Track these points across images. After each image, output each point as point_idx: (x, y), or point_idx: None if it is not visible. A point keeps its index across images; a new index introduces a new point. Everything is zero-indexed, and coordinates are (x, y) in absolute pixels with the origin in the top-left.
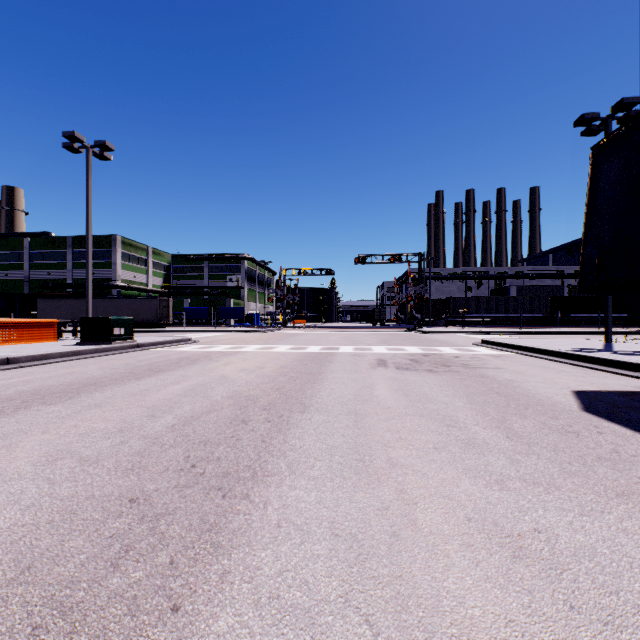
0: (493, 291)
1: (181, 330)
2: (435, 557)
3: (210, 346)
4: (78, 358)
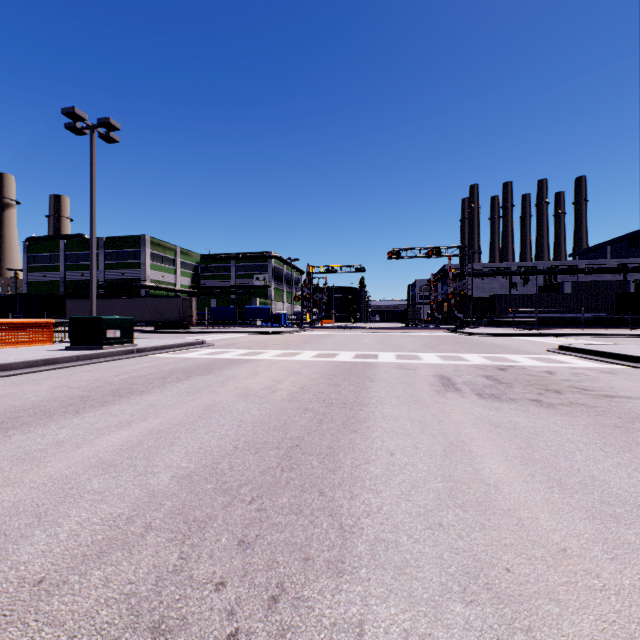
0: (542, 288)
1: (203, 331)
2: None
3: (222, 351)
4: (48, 368)
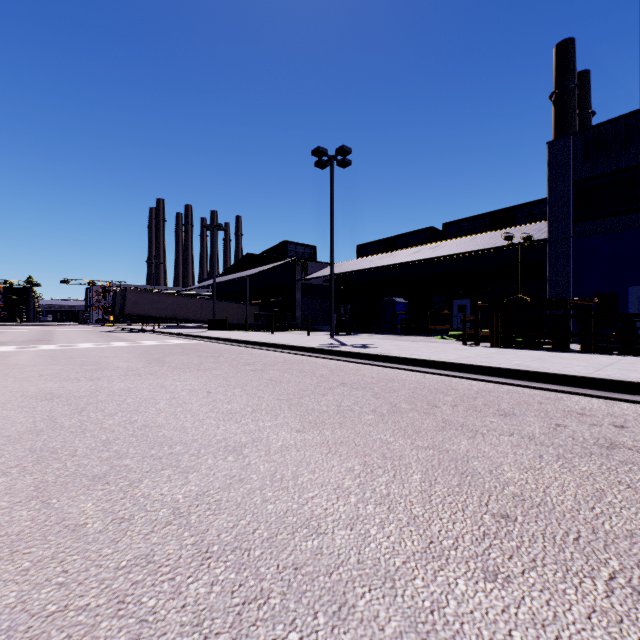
0: None
1: None
2: (70, 332)
3: None
4: None
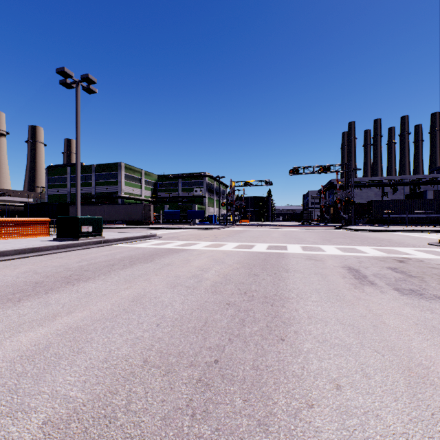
0: (408, 195)
1: (157, 227)
2: None
3: (166, 242)
4: (32, 255)
